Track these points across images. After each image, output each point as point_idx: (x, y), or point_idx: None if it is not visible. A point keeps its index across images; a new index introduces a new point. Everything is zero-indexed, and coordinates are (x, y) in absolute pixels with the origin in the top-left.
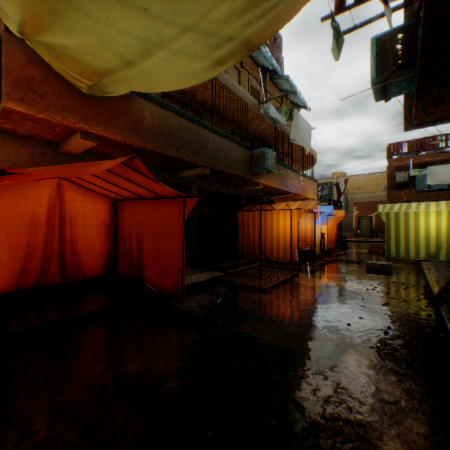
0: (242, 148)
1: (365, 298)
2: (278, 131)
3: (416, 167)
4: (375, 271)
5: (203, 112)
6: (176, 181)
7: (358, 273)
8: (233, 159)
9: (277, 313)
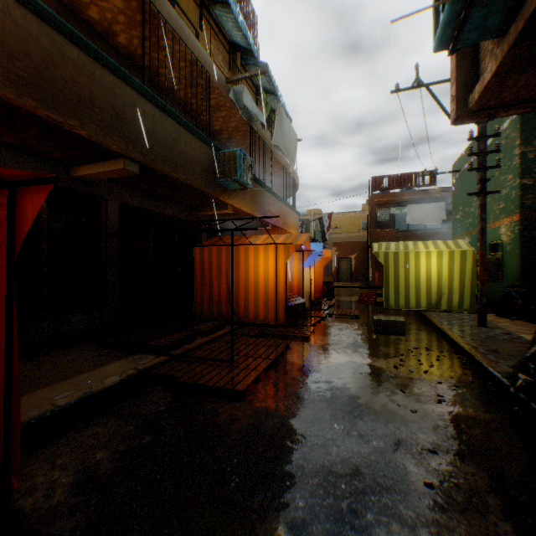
0: (200, 143)
1: (405, 387)
2: (253, 134)
3: (397, 205)
4: (385, 330)
5: (131, 73)
6: (71, 183)
7: (366, 335)
8: (185, 157)
9: (274, 467)
